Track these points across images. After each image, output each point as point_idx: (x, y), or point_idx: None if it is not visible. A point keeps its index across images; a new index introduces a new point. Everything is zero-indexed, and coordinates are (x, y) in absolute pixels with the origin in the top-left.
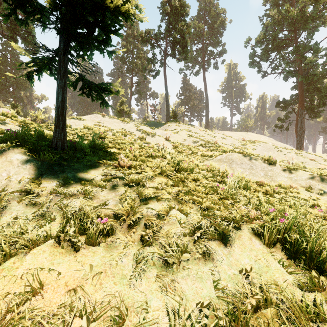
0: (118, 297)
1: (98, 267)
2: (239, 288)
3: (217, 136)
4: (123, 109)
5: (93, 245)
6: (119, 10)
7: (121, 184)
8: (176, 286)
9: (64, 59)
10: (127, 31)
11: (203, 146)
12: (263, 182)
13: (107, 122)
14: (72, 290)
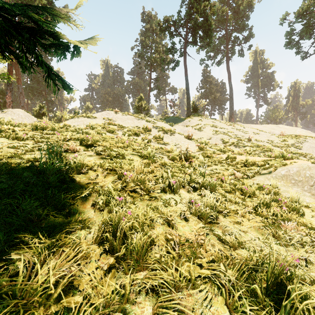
0: None
1: None
2: None
3: (248, 130)
4: (141, 105)
5: None
6: None
7: None
8: None
9: None
10: (146, 26)
11: (236, 146)
12: None
13: (119, 119)
14: None
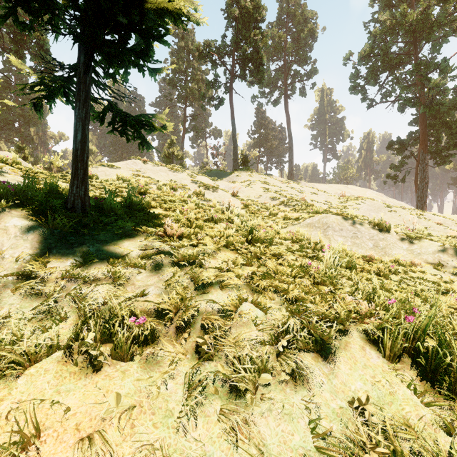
0: (160, 449)
1: (130, 398)
2: (351, 433)
3: (305, 190)
4: (173, 152)
5: (122, 360)
6: (165, 7)
7: (168, 262)
8: (251, 429)
9: (85, 79)
10: (179, 43)
11: (285, 205)
12: (373, 256)
13: (149, 171)
14: (86, 439)
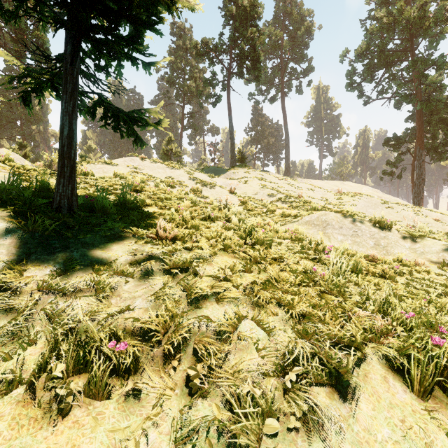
0: None
1: None
2: None
3: (302, 186)
4: (171, 149)
5: (97, 398)
6: None
7: (159, 269)
8: None
9: (73, 70)
10: (177, 42)
11: (283, 202)
12: (375, 256)
13: (147, 167)
14: None
